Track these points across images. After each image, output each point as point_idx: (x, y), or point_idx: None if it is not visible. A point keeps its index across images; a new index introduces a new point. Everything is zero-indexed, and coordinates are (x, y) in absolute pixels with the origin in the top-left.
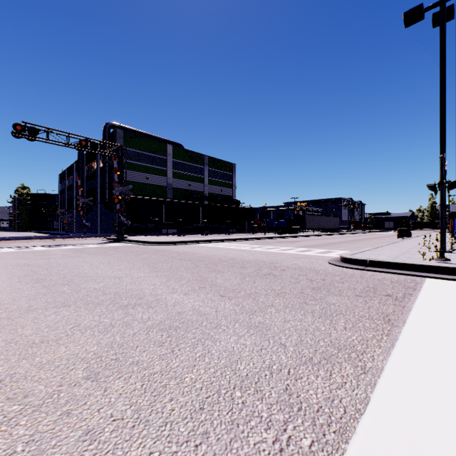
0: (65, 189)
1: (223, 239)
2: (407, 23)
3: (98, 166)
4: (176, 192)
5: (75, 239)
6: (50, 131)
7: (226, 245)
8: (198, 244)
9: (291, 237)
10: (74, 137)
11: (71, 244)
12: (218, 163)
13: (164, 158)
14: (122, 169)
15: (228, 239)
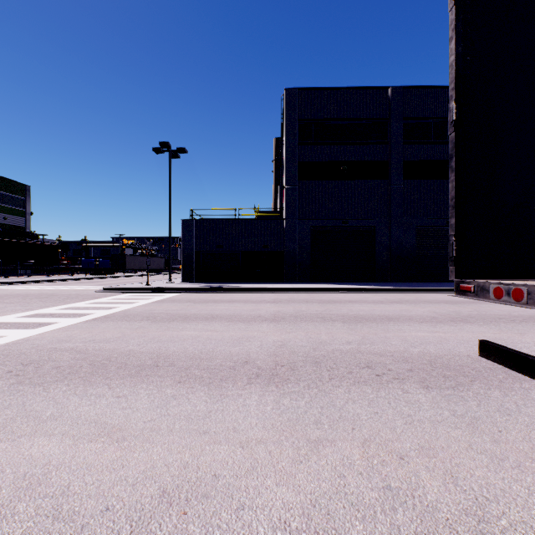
0: None
1: (9, 282)
2: (156, 152)
3: None
4: None
5: None
6: None
7: (14, 287)
8: None
9: (102, 278)
10: None
11: None
12: None
13: None
14: None
15: (16, 281)
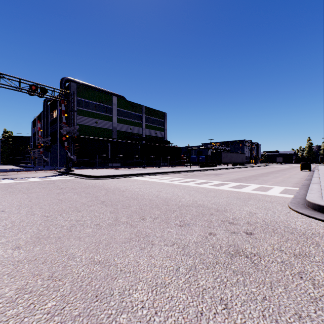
0: (36, 132)
1: (156, 172)
2: None
3: (58, 113)
4: (120, 134)
5: (28, 172)
6: (2, 76)
7: (159, 178)
8: (134, 177)
9: (213, 170)
10: (26, 83)
11: (18, 177)
12: (153, 112)
13: (111, 107)
14: (71, 112)
15: (161, 172)
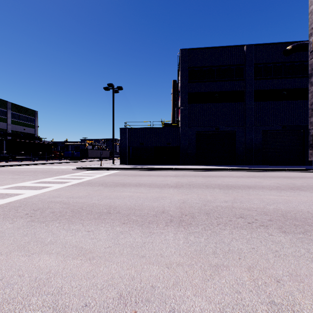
0: None
1: (26, 164)
2: (105, 90)
3: None
4: None
5: None
6: None
7: (29, 167)
8: (7, 167)
9: (75, 162)
10: None
11: None
12: (21, 109)
13: None
14: None
15: (30, 163)
